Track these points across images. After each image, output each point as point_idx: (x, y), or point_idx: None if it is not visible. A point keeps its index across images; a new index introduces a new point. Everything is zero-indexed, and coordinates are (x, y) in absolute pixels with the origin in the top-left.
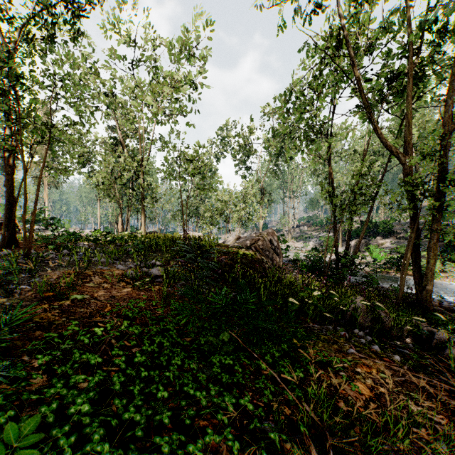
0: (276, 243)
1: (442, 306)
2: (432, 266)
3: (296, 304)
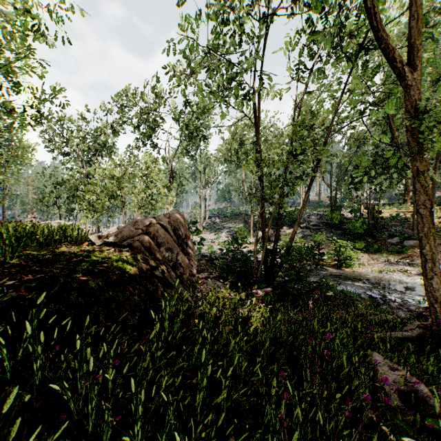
0: (184, 234)
1: None
2: None
3: None
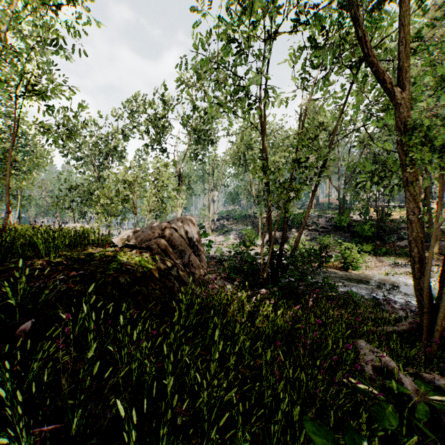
0: (195, 237)
1: None
2: None
3: None
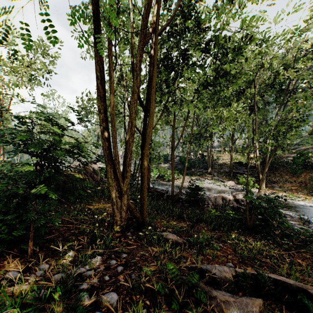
0: (96, 169)
1: (154, 190)
2: (149, 176)
3: (90, 192)
